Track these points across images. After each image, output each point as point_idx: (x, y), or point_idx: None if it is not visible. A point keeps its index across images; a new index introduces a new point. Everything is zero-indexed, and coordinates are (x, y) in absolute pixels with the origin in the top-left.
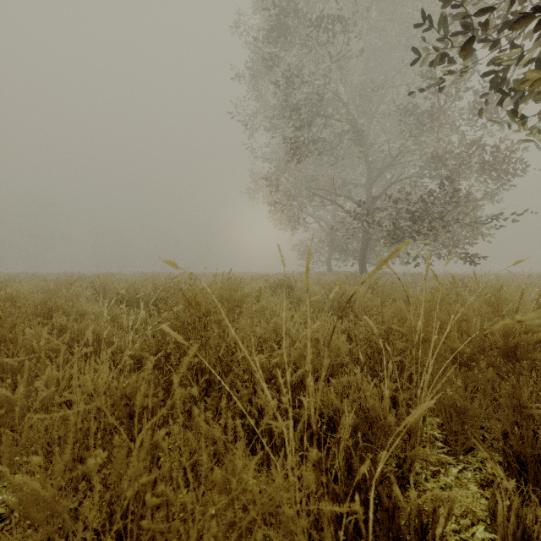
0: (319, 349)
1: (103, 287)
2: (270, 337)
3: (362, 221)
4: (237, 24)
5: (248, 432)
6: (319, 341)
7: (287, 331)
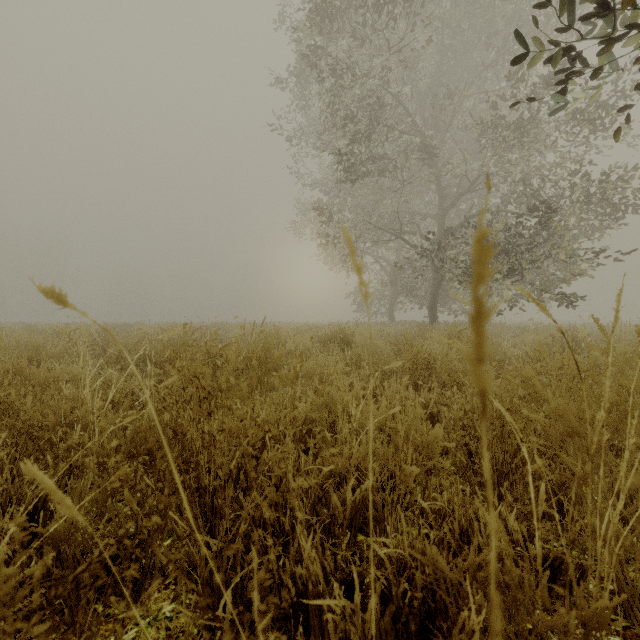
0: (397, 443)
1: (108, 341)
2: (319, 416)
3: (433, 260)
4: (280, 20)
5: (280, 600)
6: (395, 429)
7: (345, 409)
